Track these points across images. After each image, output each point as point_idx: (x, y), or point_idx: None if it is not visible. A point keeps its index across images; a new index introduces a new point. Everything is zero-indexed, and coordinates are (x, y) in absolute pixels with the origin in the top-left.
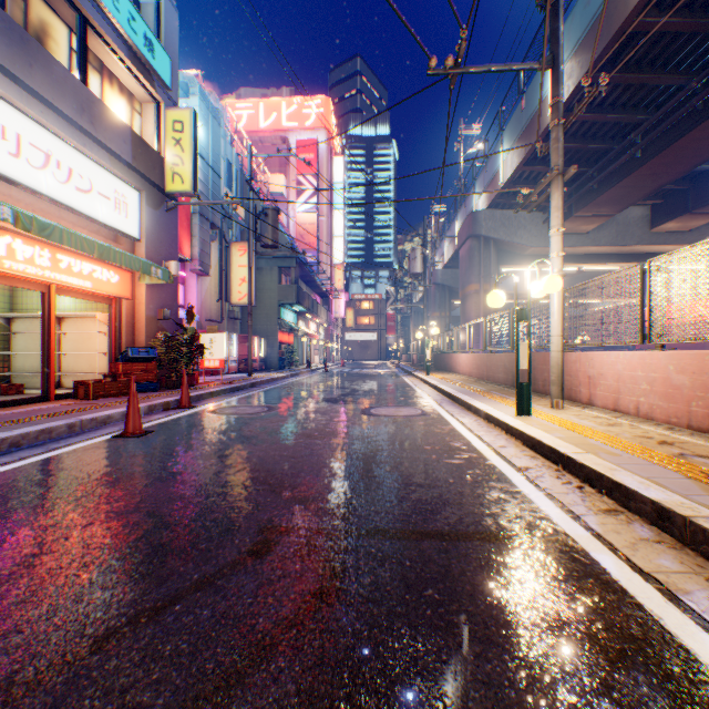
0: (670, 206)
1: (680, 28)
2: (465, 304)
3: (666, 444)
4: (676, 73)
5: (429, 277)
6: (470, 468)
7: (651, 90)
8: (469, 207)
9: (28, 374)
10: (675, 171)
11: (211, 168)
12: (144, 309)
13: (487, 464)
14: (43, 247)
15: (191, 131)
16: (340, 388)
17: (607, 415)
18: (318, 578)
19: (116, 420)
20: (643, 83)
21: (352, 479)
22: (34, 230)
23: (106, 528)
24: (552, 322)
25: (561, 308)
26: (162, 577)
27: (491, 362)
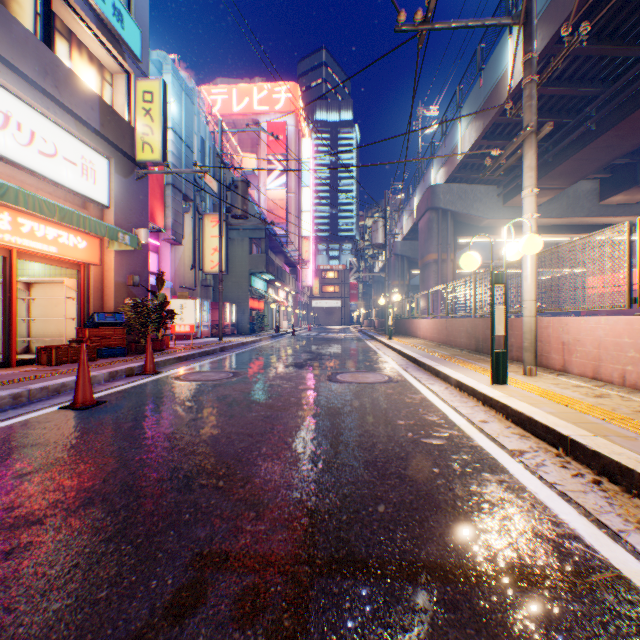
0: (619, 180)
1: None
2: (424, 272)
3: None
4: (635, 44)
5: (389, 248)
6: (454, 451)
7: (609, 62)
8: (427, 182)
9: None
10: (629, 143)
11: (184, 143)
12: (113, 275)
13: (473, 446)
14: (2, 210)
15: (160, 101)
16: (306, 352)
17: (588, 384)
18: None
19: (72, 388)
20: (602, 55)
21: (318, 468)
22: None
23: None
24: (525, 286)
25: (534, 271)
26: None
27: (452, 327)
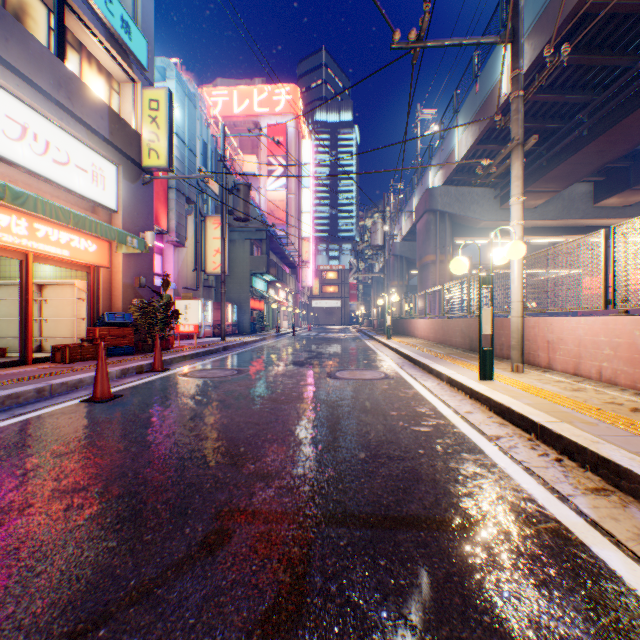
0: (613, 183)
1: (630, 9)
2: (422, 273)
3: (639, 412)
4: (623, 55)
5: (388, 249)
6: (439, 436)
7: (599, 71)
8: (425, 184)
9: (11, 339)
10: (620, 148)
11: (187, 147)
12: (121, 277)
13: (457, 432)
14: (20, 216)
15: (166, 109)
16: (307, 351)
17: (569, 380)
18: (277, 586)
19: (88, 384)
20: (592, 64)
21: (318, 449)
22: (7, 199)
23: (45, 513)
24: (512, 289)
25: (521, 275)
26: (92, 584)
27: (448, 327)
